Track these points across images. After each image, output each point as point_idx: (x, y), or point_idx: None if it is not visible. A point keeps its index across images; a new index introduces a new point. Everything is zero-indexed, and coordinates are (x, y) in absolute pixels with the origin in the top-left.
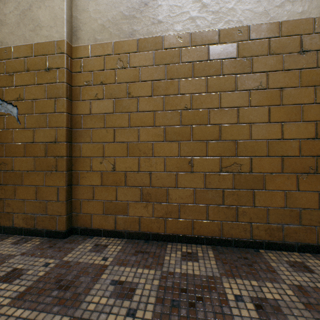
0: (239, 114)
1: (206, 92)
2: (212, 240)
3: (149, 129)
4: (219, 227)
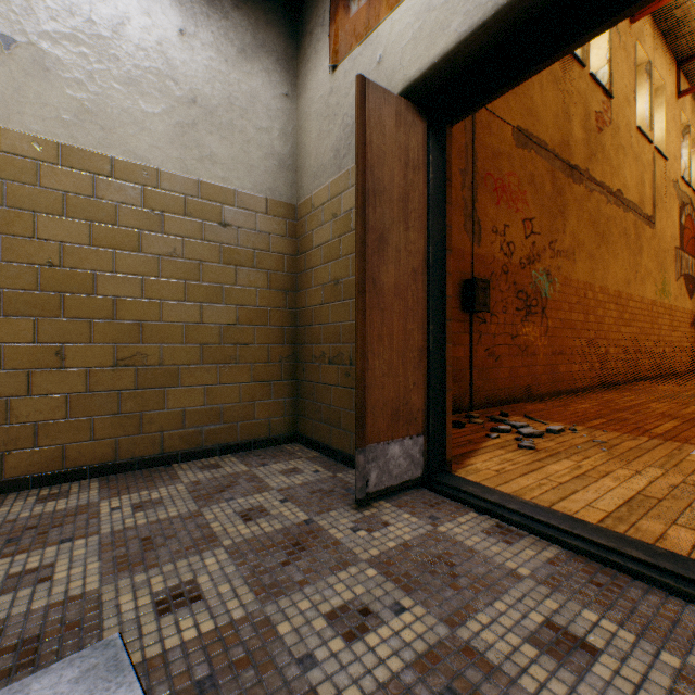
0: (145, 285)
1: (92, 246)
2: (102, 469)
3: None
4: (115, 447)
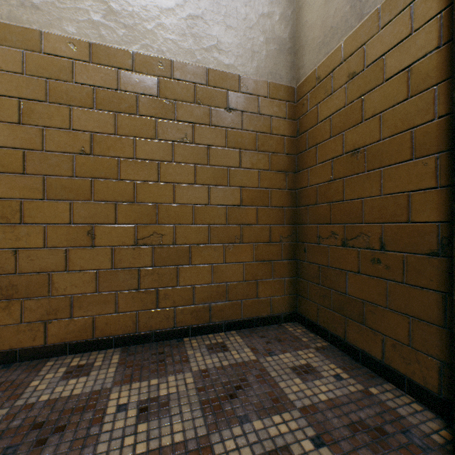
0: (160, 170)
1: (116, 134)
2: (124, 340)
3: (15, 178)
4: (135, 320)
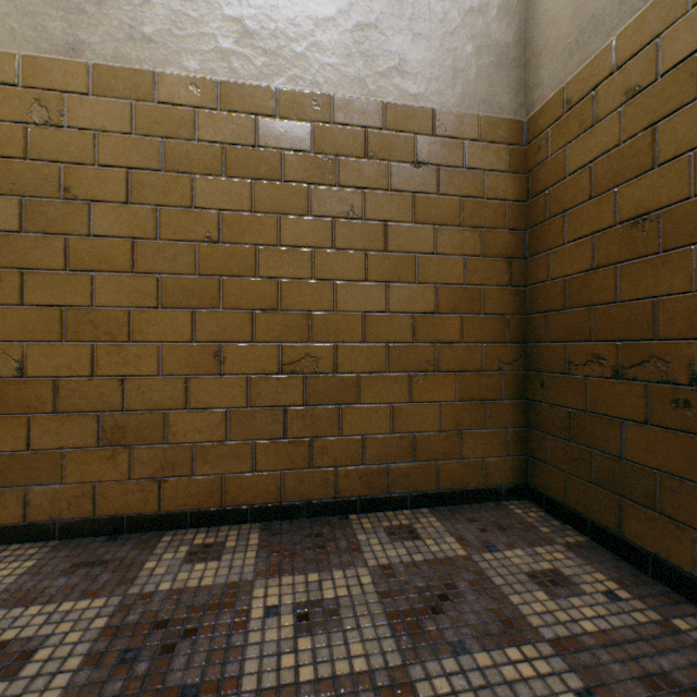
0: (315, 261)
1: (253, 211)
2: (264, 512)
3: (122, 279)
4: (278, 483)
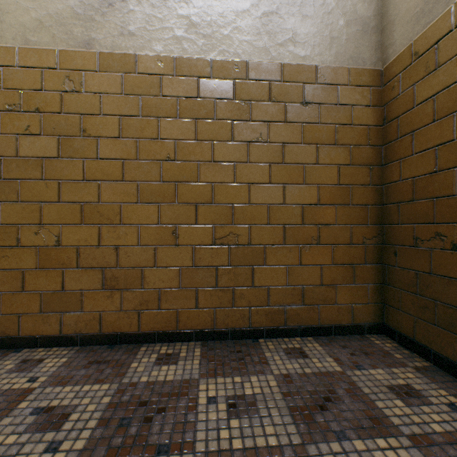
0: (236, 171)
1: (196, 140)
2: (203, 334)
3: (116, 185)
4: (212, 316)
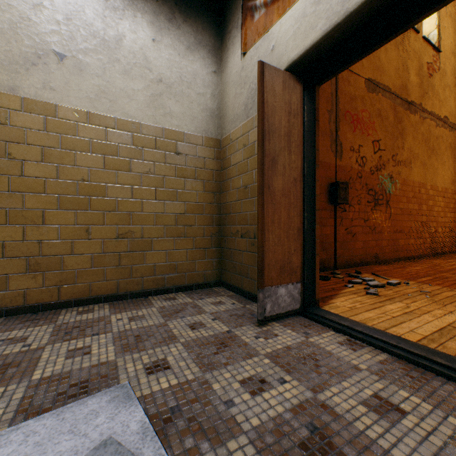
0: (133, 191)
1: (105, 169)
2: (110, 298)
3: (39, 196)
4: (117, 285)
